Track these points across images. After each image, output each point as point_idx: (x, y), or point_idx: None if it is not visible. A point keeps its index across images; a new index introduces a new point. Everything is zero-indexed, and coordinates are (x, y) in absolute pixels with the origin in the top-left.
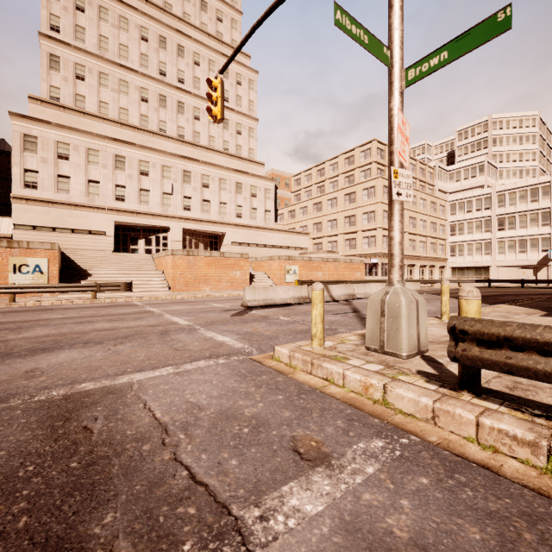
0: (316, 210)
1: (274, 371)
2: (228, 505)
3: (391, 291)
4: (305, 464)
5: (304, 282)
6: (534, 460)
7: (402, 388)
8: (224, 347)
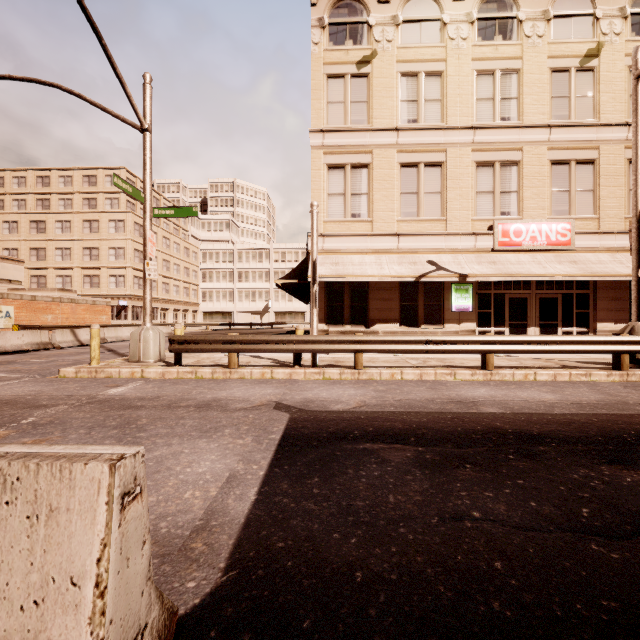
0: (35, 229)
1: (70, 378)
2: (91, 394)
3: (145, 328)
4: (114, 387)
5: (27, 328)
6: (192, 377)
7: (151, 369)
8: (3, 377)
